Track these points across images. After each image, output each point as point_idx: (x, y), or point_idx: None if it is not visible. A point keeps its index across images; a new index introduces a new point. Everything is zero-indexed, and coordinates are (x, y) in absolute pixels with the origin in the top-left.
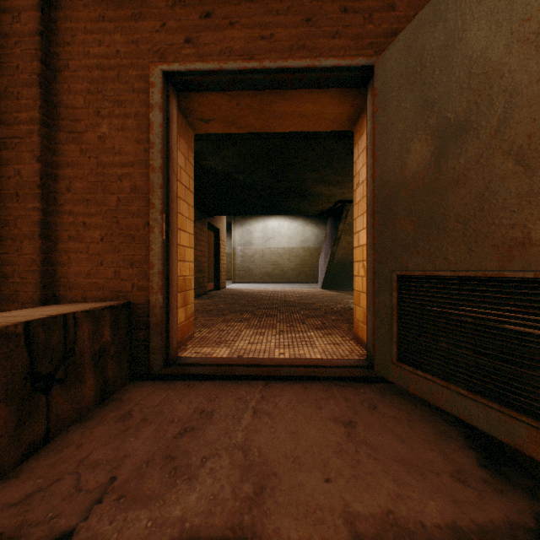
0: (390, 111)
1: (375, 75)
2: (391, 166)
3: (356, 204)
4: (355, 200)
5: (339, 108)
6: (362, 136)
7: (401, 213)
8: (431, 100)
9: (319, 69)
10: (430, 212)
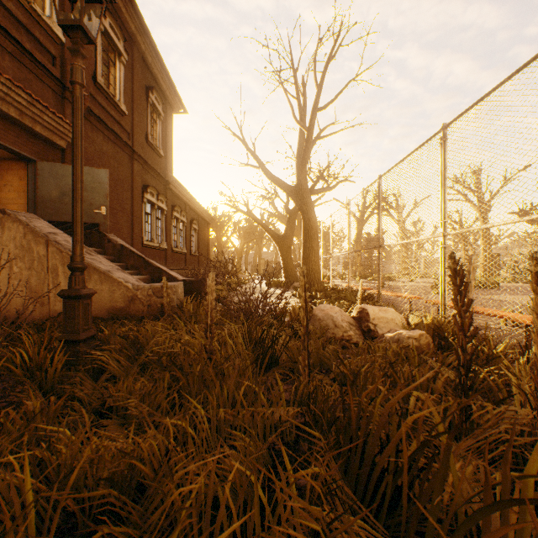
0: (45, 179)
1: (38, 165)
2: (46, 193)
3: (4, 193)
4: (3, 191)
5: (7, 156)
6: (12, 169)
7: (50, 206)
8: (60, 184)
9: (22, 154)
10: (60, 208)
